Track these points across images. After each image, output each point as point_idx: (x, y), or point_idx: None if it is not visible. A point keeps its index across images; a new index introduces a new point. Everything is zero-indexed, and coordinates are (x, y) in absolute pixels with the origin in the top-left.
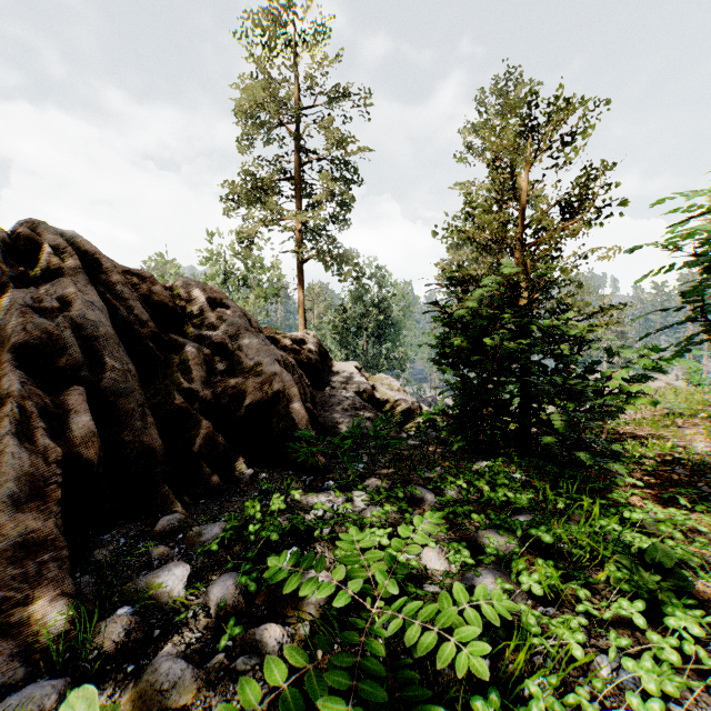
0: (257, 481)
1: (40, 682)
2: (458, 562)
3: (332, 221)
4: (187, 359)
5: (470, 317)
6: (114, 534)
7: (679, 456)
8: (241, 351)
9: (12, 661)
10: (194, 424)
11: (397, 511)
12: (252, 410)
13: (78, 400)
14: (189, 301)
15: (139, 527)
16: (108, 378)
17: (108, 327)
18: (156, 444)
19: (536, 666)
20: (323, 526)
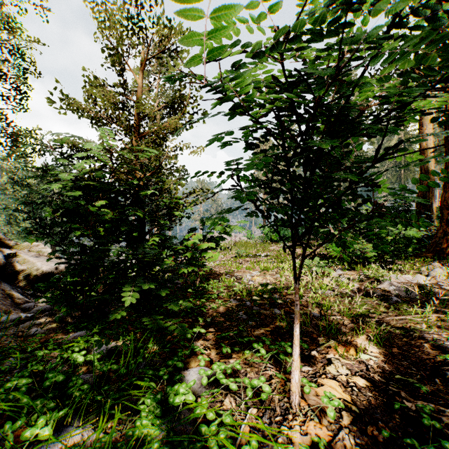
0: None
1: None
2: None
3: (5, 100)
4: None
5: (73, 185)
6: None
7: (236, 288)
8: None
9: None
10: None
11: None
12: None
13: None
14: None
15: None
16: None
17: None
18: None
19: None
20: None
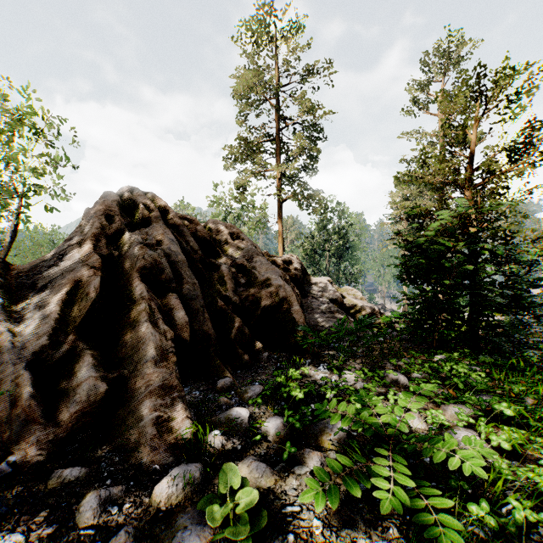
0: (271, 360)
1: (187, 464)
2: (435, 424)
3: (304, 170)
4: (222, 275)
5: (428, 243)
6: (191, 388)
7: None
8: (255, 270)
9: (166, 452)
10: (229, 320)
11: (378, 387)
12: (265, 311)
13: (176, 302)
14: (217, 235)
15: (204, 385)
16: (185, 288)
17: (182, 255)
18: (210, 332)
19: (508, 497)
20: (332, 391)
